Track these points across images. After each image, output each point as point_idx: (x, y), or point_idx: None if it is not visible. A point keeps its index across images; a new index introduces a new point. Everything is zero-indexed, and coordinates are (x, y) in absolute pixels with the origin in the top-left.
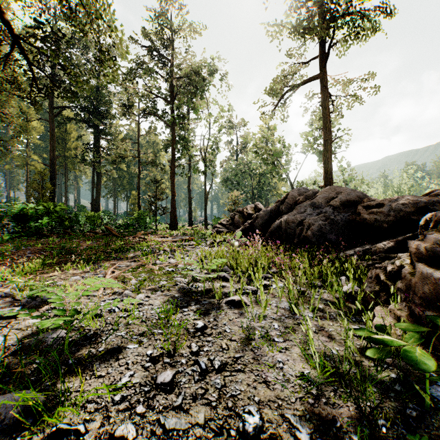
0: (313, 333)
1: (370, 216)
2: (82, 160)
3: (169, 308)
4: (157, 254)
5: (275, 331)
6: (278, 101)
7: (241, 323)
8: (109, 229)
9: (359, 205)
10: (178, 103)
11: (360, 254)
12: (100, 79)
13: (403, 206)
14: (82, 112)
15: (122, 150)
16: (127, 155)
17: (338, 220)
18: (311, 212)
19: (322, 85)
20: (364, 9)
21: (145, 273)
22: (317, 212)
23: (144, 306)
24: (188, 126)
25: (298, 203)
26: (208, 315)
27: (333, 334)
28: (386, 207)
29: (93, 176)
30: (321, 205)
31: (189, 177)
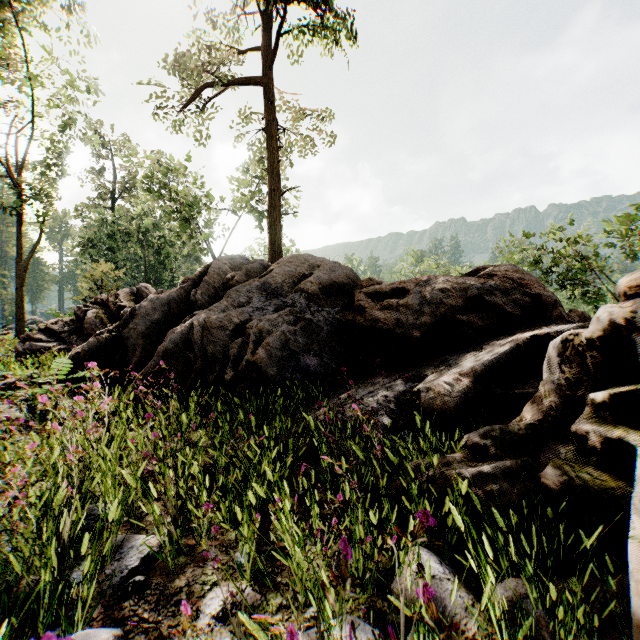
0: None
1: (387, 313)
2: None
3: None
4: None
5: None
6: (192, 97)
7: None
8: None
9: (358, 292)
10: None
11: (392, 407)
12: None
13: (443, 294)
14: None
15: None
16: None
17: (320, 322)
18: (262, 304)
19: (267, 98)
20: None
21: None
22: (277, 303)
23: None
24: None
25: (231, 286)
26: None
27: None
28: (416, 296)
29: None
30: (282, 290)
31: None
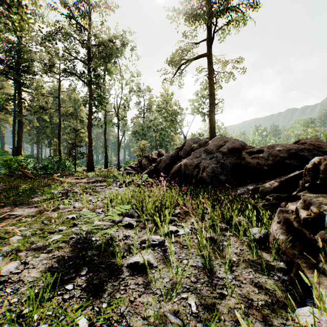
0: (244, 316)
1: (253, 160)
2: (2, 109)
3: (46, 286)
4: (66, 196)
5: (193, 318)
6: (176, 71)
7: (146, 314)
8: (24, 172)
9: (243, 151)
10: (94, 65)
11: (249, 192)
12: (9, 25)
13: (279, 152)
14: (2, 65)
15: (43, 103)
16: (48, 107)
17: (227, 163)
18: (205, 157)
19: (208, 62)
20: (238, 8)
21: (38, 224)
22: (210, 156)
23: (6, 288)
24: (104, 86)
25: (193, 150)
26: (101, 294)
27: (267, 313)
28: (266, 153)
29: (15, 124)
30: (212, 151)
31: (105, 129)
